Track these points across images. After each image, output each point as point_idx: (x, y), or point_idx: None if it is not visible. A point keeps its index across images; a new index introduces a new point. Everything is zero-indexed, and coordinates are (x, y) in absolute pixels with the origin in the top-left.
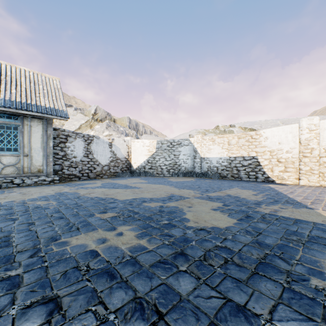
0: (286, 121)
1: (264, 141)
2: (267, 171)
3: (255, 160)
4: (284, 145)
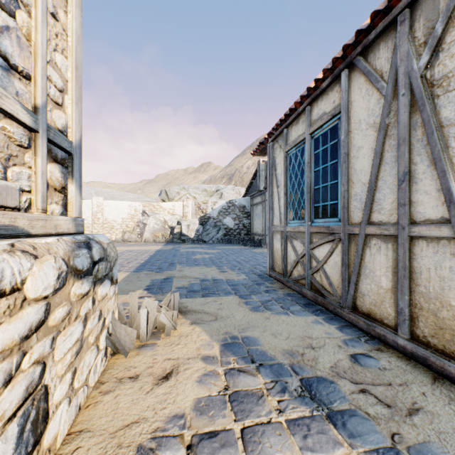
0: (99, 192)
1: None
2: None
3: None
4: (83, 214)
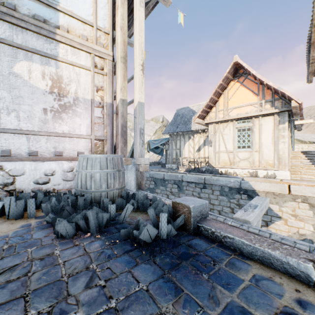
0: None
1: None
2: None
3: None
4: None
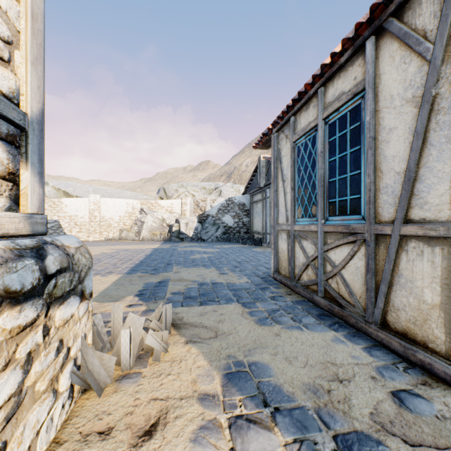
0: (96, 190)
1: (65, 208)
2: (68, 232)
3: (58, 223)
4: (80, 212)
